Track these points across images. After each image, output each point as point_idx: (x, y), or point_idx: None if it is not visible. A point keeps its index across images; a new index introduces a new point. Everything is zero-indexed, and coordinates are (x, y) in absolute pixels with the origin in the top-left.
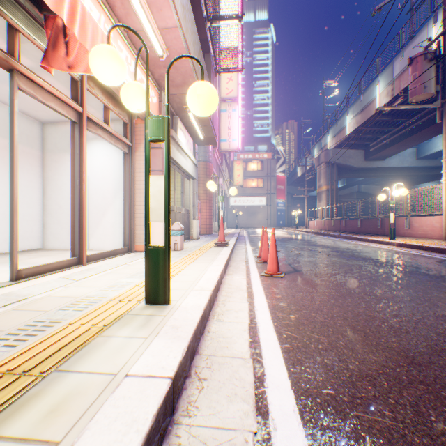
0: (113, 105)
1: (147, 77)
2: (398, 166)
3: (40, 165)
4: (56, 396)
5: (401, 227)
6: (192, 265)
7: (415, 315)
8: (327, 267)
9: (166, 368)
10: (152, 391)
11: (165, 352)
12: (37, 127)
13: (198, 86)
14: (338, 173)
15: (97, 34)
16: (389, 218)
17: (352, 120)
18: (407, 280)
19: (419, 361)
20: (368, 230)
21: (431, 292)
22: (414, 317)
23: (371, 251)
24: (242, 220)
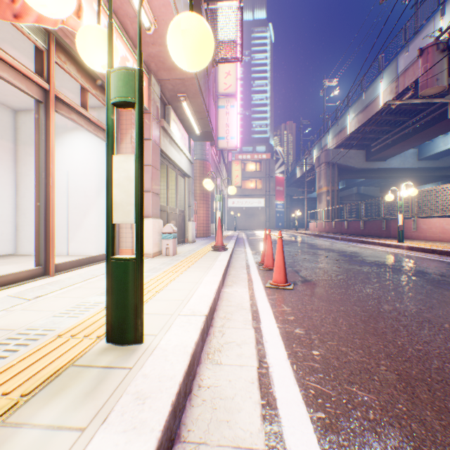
0: (92, 87)
1: (110, 11)
2: (400, 167)
3: (12, 159)
4: None
5: (408, 229)
6: (184, 276)
7: None
8: (340, 275)
9: None
10: None
11: None
12: (9, 115)
13: (184, 18)
14: (338, 174)
15: None
16: (397, 220)
17: (354, 119)
18: (440, 293)
19: None
20: (372, 232)
21: None
22: None
23: (382, 255)
24: (240, 222)
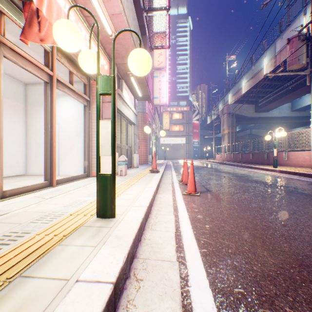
0: (76, 71)
1: (98, 46)
2: (278, 116)
3: (24, 114)
4: (16, 301)
5: (281, 159)
6: (133, 187)
7: (299, 225)
8: (230, 188)
9: (109, 274)
10: (97, 296)
11: (109, 259)
12: (22, 87)
13: (137, 52)
14: (236, 121)
15: (61, 14)
16: (273, 152)
17: (246, 84)
18: (289, 197)
19: (307, 263)
20: (258, 161)
21: (307, 207)
22: (298, 226)
23: (261, 176)
24: (168, 154)
